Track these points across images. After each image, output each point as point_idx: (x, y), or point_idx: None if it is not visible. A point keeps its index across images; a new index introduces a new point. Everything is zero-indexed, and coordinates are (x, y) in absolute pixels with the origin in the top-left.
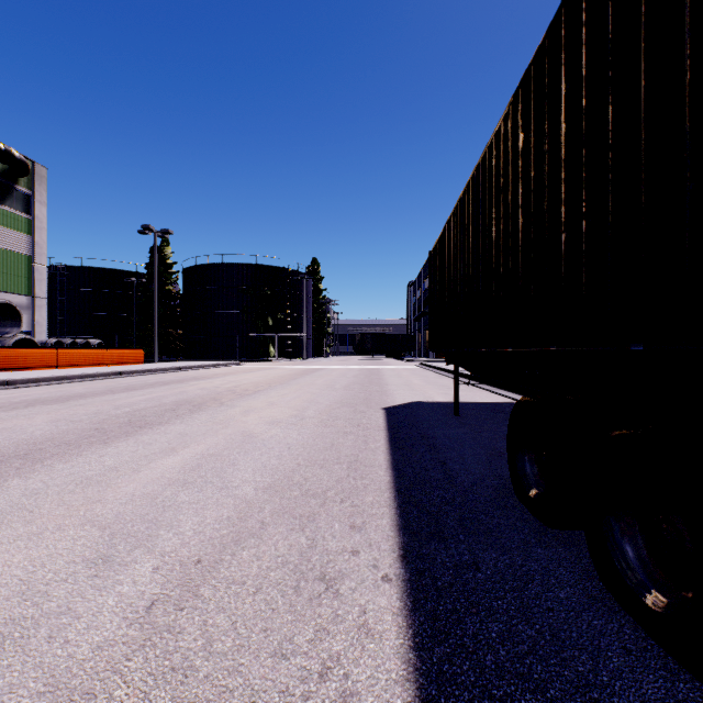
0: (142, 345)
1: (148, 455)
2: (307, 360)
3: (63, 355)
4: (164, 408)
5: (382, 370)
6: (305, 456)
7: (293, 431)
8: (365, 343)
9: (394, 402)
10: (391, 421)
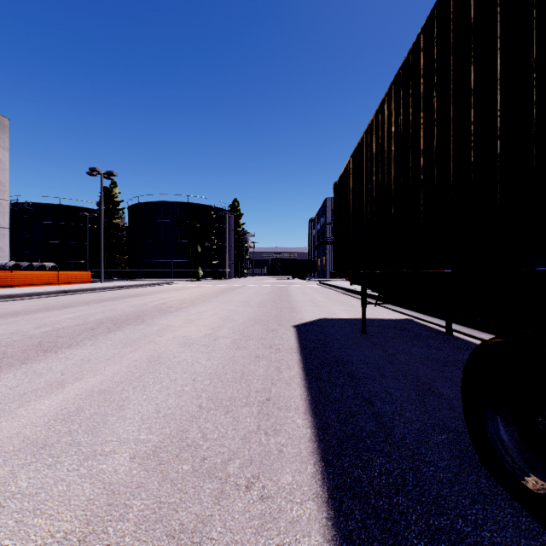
0: (94, 268)
1: (27, 393)
2: (228, 280)
3: (17, 276)
4: (84, 326)
5: (290, 288)
6: (210, 392)
7: (204, 354)
8: (275, 266)
9: (303, 319)
10: (303, 341)
